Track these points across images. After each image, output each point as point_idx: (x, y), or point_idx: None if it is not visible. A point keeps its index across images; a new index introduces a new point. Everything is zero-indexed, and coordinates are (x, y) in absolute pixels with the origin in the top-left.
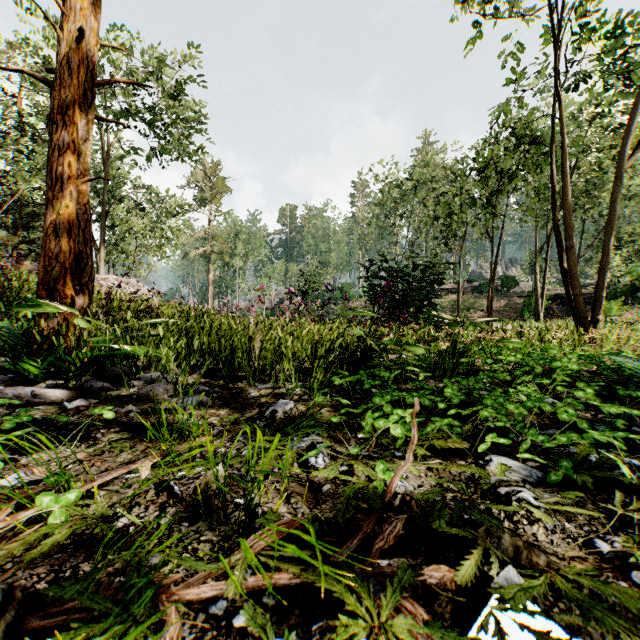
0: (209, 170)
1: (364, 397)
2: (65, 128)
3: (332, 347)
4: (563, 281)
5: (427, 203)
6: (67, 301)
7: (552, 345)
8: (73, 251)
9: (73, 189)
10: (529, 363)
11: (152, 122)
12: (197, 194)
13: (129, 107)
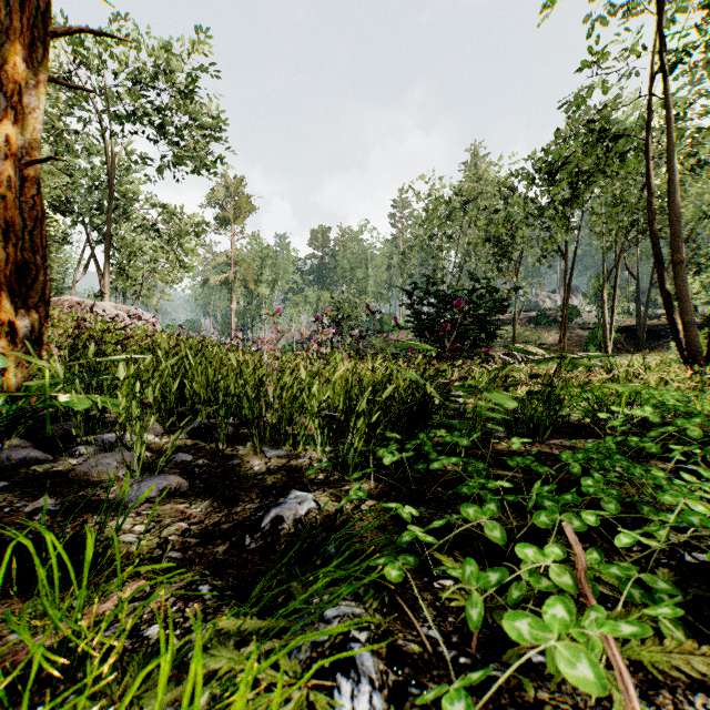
0: (232, 187)
1: (428, 477)
2: (2, 88)
3: (374, 392)
4: (664, 306)
5: (478, 222)
6: (4, 329)
7: (671, 389)
8: (14, 260)
9: (15, 174)
10: (675, 421)
11: (164, 128)
12: (218, 213)
13: (137, 110)
